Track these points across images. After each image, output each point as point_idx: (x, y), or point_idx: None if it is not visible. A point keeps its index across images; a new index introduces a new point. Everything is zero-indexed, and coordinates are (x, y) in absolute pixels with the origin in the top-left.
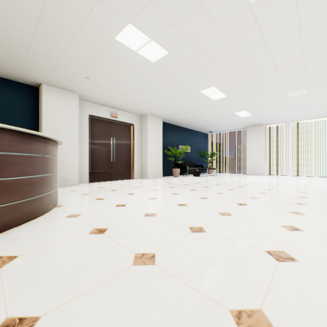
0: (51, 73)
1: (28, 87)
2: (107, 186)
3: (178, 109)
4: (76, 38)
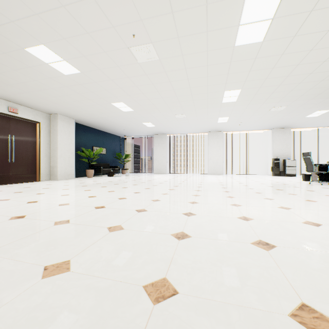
0: None
1: None
2: (6, 189)
3: (92, 113)
4: None
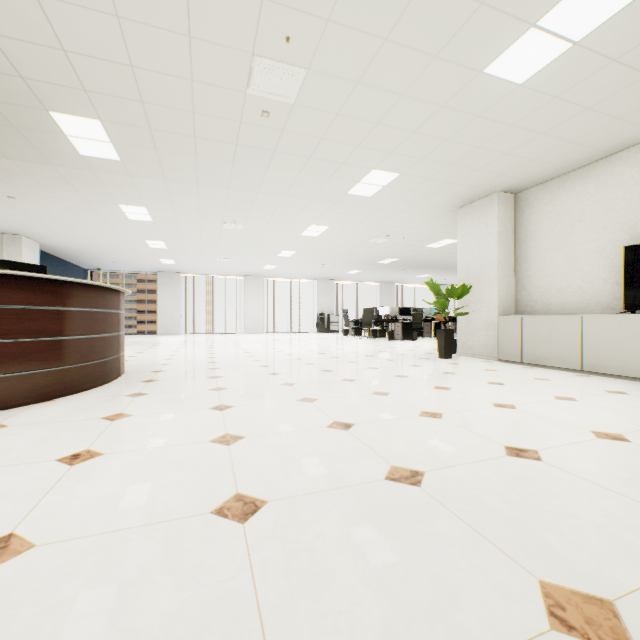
0: None
1: None
2: None
3: (93, 243)
4: (80, 192)
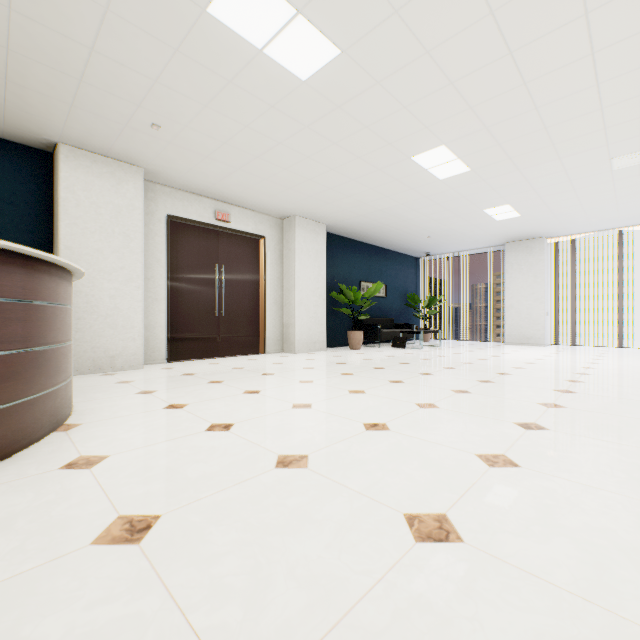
0: (73, 115)
1: (29, 151)
2: (204, 370)
3: (361, 202)
4: (114, 13)
